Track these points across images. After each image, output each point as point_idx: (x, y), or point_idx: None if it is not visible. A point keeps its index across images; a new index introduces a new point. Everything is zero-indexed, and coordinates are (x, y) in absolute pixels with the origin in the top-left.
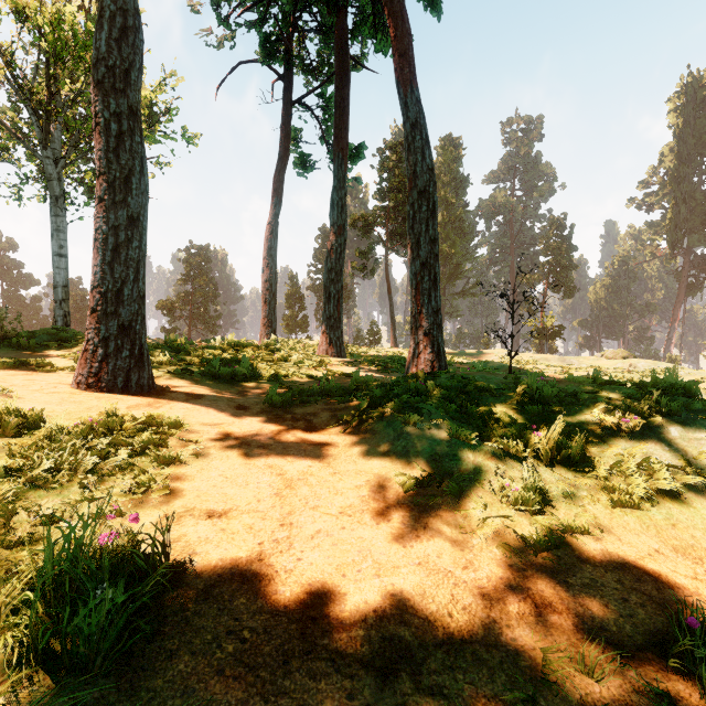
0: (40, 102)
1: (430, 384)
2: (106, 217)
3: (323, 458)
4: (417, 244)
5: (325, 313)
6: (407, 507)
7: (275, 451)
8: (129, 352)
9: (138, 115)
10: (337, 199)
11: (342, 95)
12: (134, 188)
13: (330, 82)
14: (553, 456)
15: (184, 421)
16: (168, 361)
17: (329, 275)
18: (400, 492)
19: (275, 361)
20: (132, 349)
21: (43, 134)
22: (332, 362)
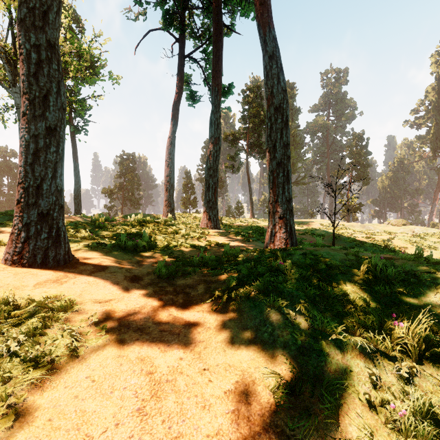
0: (8, 53)
1: (289, 264)
2: (28, 128)
3: (195, 345)
4: (274, 148)
5: (206, 198)
6: (281, 434)
7: (151, 336)
8: (47, 234)
9: (56, 48)
10: (214, 119)
11: (217, 47)
12: (51, 105)
13: (210, 44)
14: (418, 350)
15: (79, 299)
16: (88, 236)
17: (208, 172)
18: (272, 403)
19: (169, 233)
20: (50, 231)
21: (12, 76)
22: (210, 233)
